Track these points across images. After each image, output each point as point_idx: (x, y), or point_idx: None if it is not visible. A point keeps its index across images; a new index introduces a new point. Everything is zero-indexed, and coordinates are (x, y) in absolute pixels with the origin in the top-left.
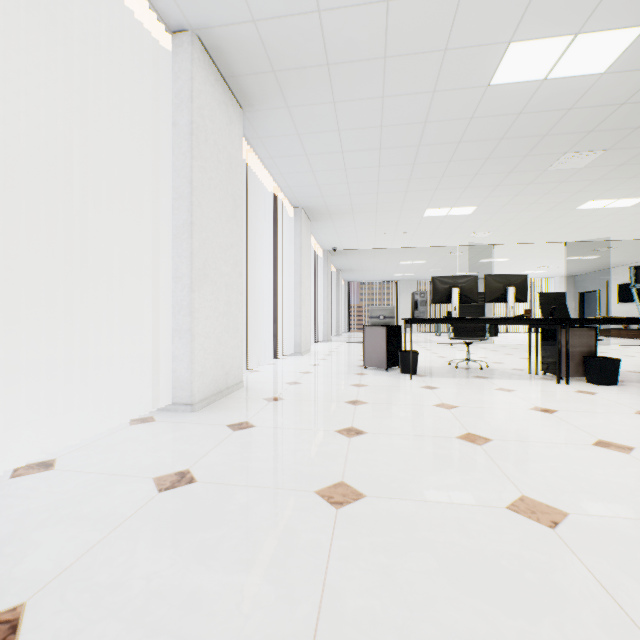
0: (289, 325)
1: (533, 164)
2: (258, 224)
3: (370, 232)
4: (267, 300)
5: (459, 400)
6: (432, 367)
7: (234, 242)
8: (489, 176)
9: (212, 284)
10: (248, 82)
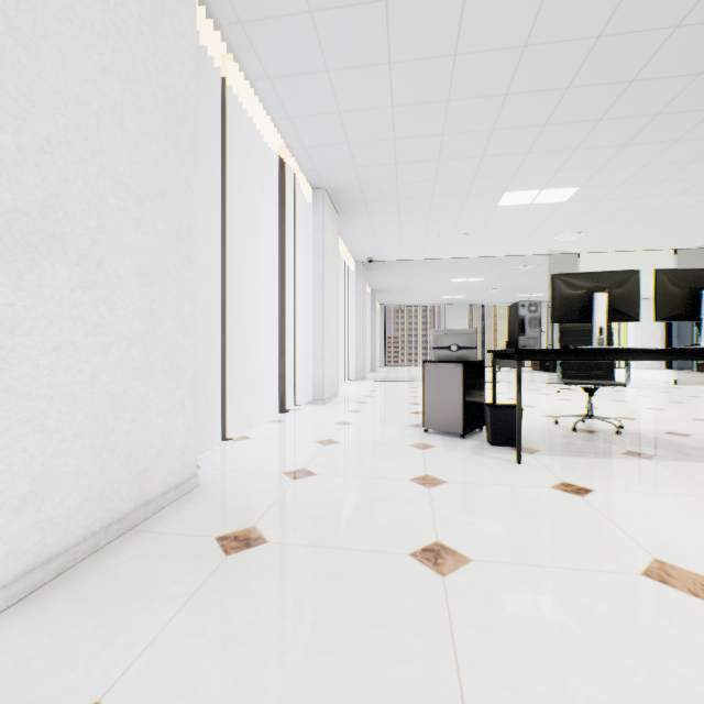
0: (306, 359)
1: (703, 95)
2: (262, 214)
3: (419, 233)
4: (275, 323)
5: (684, 545)
6: (532, 428)
7: (170, 188)
8: (620, 124)
9: (83, 264)
10: None
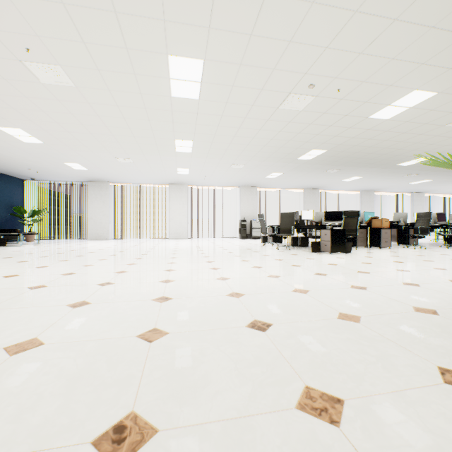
0: None
1: None
2: (399, 198)
3: None
4: None
5: None
6: None
7: None
8: None
9: None
10: (372, 190)
